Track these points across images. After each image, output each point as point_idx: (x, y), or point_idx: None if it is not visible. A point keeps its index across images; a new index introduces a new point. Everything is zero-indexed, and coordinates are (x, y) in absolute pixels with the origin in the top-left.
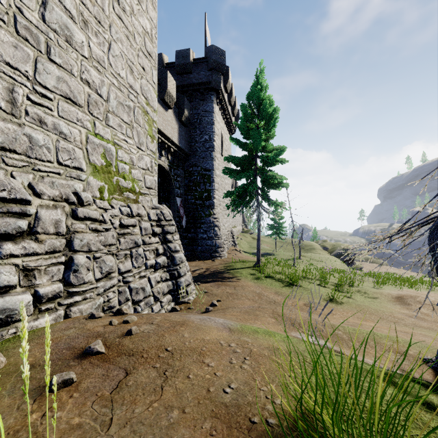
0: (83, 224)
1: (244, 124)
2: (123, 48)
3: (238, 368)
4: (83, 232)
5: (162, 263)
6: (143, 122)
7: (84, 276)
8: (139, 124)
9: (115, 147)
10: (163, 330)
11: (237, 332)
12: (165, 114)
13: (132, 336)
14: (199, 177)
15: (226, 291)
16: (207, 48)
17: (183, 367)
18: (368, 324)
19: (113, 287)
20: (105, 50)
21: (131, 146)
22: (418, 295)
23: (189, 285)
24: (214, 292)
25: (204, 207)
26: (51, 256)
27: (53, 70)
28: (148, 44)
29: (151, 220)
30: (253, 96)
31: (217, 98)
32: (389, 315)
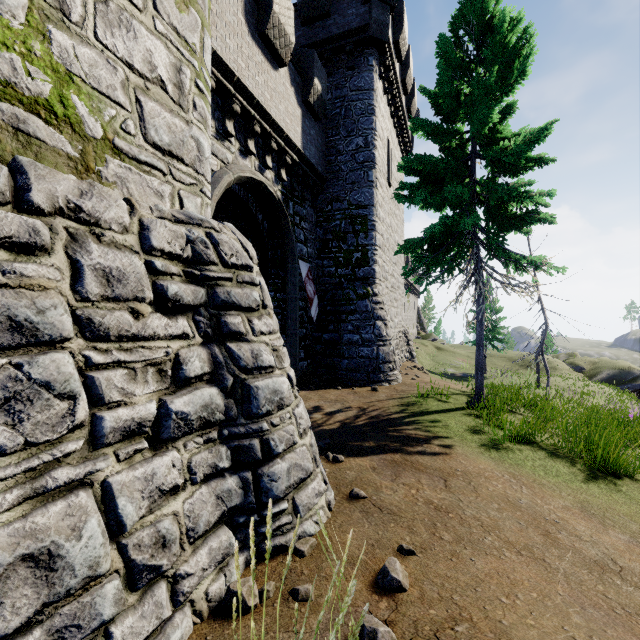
0: None
1: (447, 79)
2: None
3: None
4: None
5: (198, 414)
6: None
7: None
8: None
9: None
10: None
11: None
12: (270, 75)
13: None
14: (344, 222)
15: (422, 498)
16: None
17: None
18: None
19: None
20: None
21: None
22: None
23: (307, 479)
24: (385, 499)
25: (355, 280)
26: None
27: None
28: None
29: (153, 248)
30: (468, 12)
31: (381, 63)
32: None
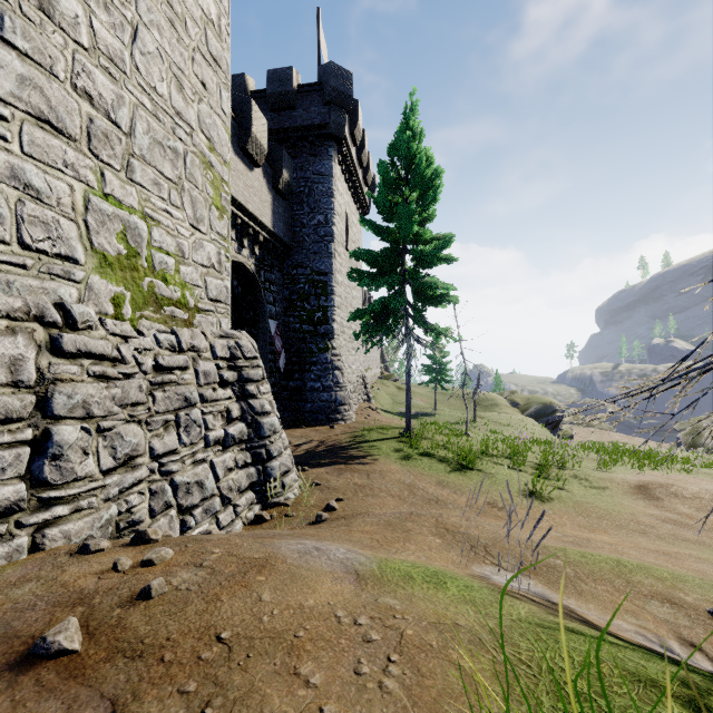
0: (74, 364)
1: (384, 196)
2: (163, 42)
3: (374, 690)
4: (75, 380)
5: (238, 436)
6: (203, 182)
7: (76, 467)
8: (196, 184)
9: (146, 222)
10: (220, 583)
11: (373, 583)
12: (248, 176)
13: (151, 601)
14: (308, 286)
15: (353, 482)
16: (322, 68)
17: (248, 690)
18: (600, 539)
19: (139, 484)
20: (125, 39)
21: (178, 222)
22: (672, 483)
23: (288, 472)
24: (332, 484)
25: (317, 335)
26: (1, 429)
27: (10, 62)
28: (212, 42)
29: (218, 357)
30: (399, 148)
31: (339, 152)
32: (630, 520)
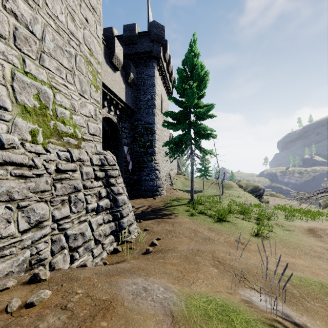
0: (1, 169)
1: (180, 85)
2: None
3: None
4: (2, 179)
5: (105, 206)
6: (86, 71)
7: (1, 230)
8: (82, 72)
9: (52, 90)
10: None
11: (184, 327)
12: (113, 75)
13: None
14: (143, 129)
15: (165, 229)
16: (149, 24)
17: None
18: (299, 263)
19: (44, 237)
20: None
21: (72, 92)
22: (326, 228)
23: (132, 224)
24: (154, 230)
25: (147, 154)
26: None
27: None
28: None
29: (94, 164)
30: (188, 61)
31: (158, 65)
32: (310, 249)
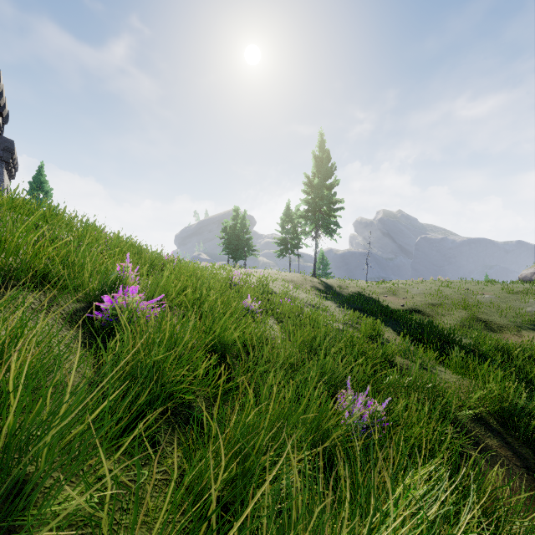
0: None
1: (32, 193)
2: None
3: None
4: None
5: None
6: None
7: None
8: None
9: None
10: None
11: None
12: None
13: None
14: None
15: None
16: None
17: None
18: None
19: None
20: None
21: None
22: None
23: None
24: None
25: None
26: None
27: None
28: None
29: None
30: (37, 179)
31: (7, 165)
32: None
